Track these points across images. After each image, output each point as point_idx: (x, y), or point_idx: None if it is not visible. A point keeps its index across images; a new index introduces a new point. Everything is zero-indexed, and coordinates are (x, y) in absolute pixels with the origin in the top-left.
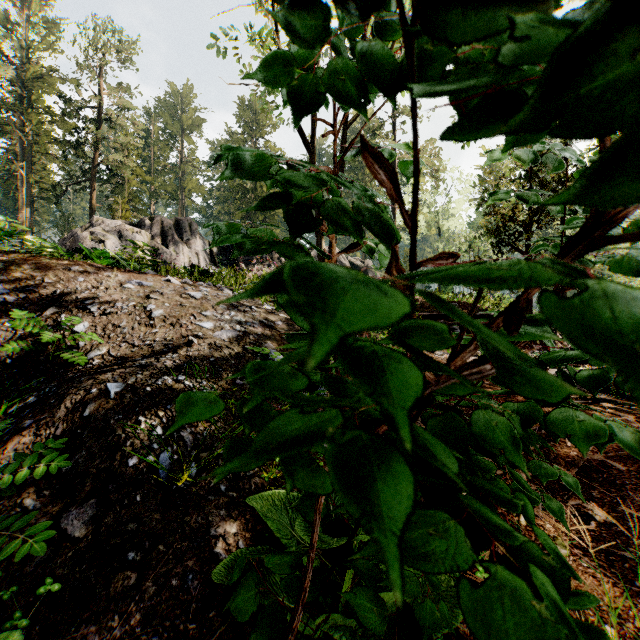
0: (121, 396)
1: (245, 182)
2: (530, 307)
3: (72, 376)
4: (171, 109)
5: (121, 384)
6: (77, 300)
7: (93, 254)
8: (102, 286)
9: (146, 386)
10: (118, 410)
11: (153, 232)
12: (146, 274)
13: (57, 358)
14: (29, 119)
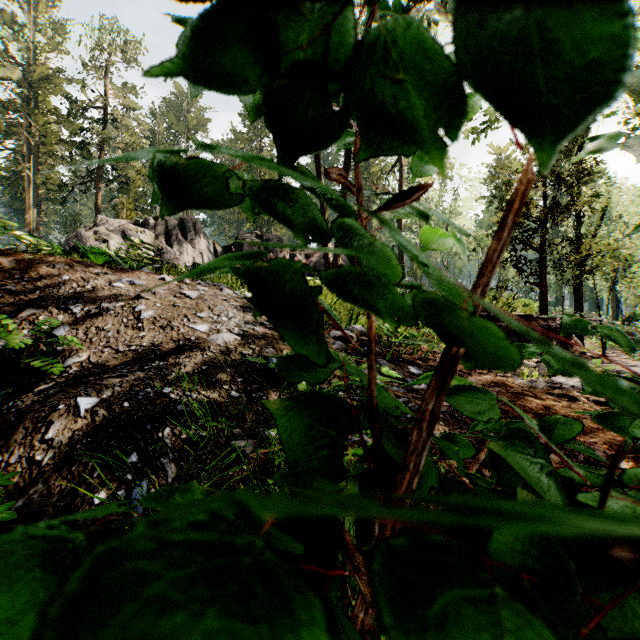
0: (92, 414)
1: None
2: (545, 307)
3: (42, 387)
4: (176, 109)
5: (94, 399)
6: (59, 300)
7: (89, 252)
8: (89, 285)
9: (124, 401)
10: (87, 431)
11: (157, 232)
12: (140, 272)
13: (30, 366)
14: (36, 120)
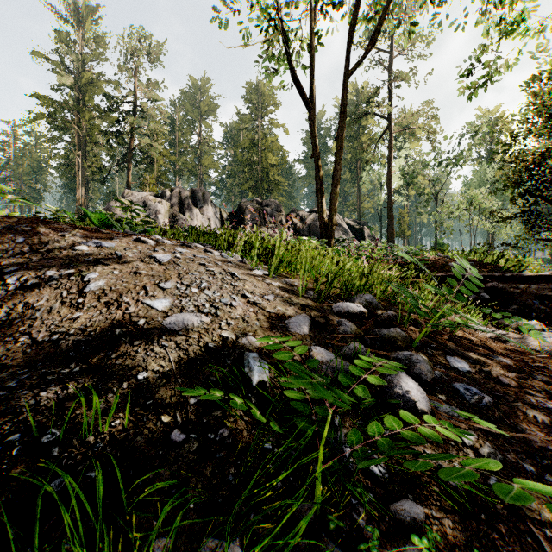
0: None
1: (252, 156)
2: None
3: None
4: (191, 99)
5: None
6: None
7: (92, 217)
8: (45, 248)
9: None
10: None
11: (172, 201)
12: (118, 233)
13: None
14: (83, 116)
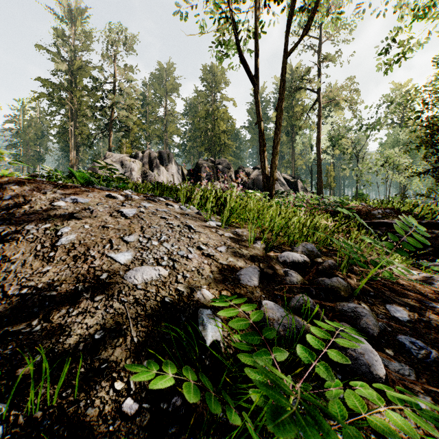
0: None
1: (207, 124)
2: None
3: None
4: (159, 80)
5: None
6: None
7: (76, 175)
8: (27, 204)
9: None
10: None
11: (143, 161)
12: (93, 190)
13: None
14: (75, 95)
